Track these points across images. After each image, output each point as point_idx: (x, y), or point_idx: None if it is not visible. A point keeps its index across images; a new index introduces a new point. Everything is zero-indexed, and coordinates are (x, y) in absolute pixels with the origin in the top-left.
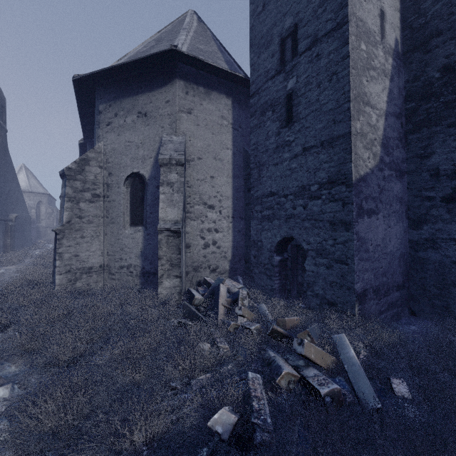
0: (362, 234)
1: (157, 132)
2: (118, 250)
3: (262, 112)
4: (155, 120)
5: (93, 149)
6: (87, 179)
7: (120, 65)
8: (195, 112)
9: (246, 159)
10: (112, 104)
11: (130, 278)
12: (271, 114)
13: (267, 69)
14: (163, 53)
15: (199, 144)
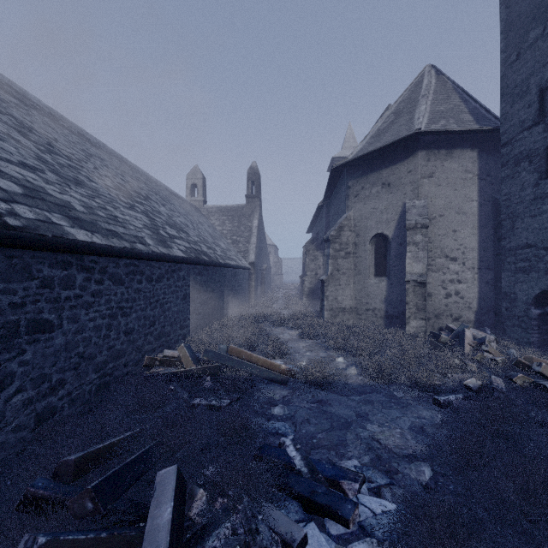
0: None
1: (400, 198)
2: (364, 296)
3: (516, 162)
4: (398, 188)
5: (346, 218)
6: (342, 242)
7: (370, 152)
8: (436, 175)
9: (495, 208)
10: (359, 180)
11: (374, 319)
12: (527, 165)
13: (522, 119)
14: (408, 136)
15: (440, 202)
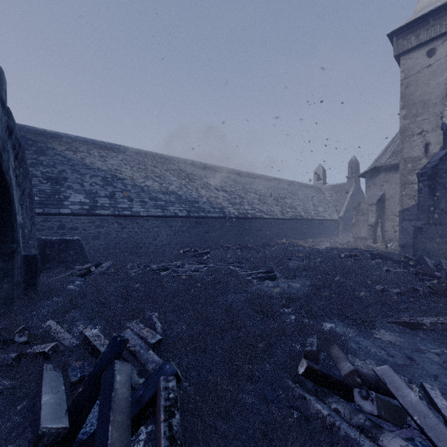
0: (404, 227)
1: (377, 190)
2: None
3: None
4: (377, 186)
5: (362, 198)
6: (360, 208)
7: (365, 172)
8: (389, 181)
9: None
10: (368, 181)
11: None
12: None
13: None
14: (373, 168)
15: (391, 192)
